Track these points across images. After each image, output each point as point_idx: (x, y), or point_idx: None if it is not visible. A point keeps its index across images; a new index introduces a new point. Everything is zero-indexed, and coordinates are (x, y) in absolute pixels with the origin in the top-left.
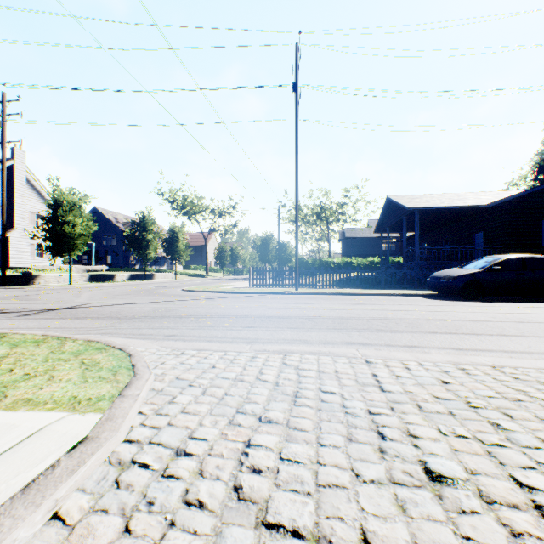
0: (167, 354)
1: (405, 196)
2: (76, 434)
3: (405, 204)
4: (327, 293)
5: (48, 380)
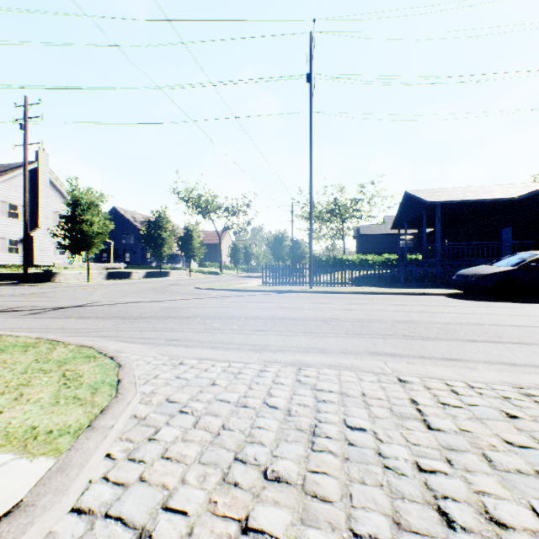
0: (163, 363)
1: (425, 190)
2: (6, 497)
3: (425, 198)
4: (343, 292)
5: (14, 400)
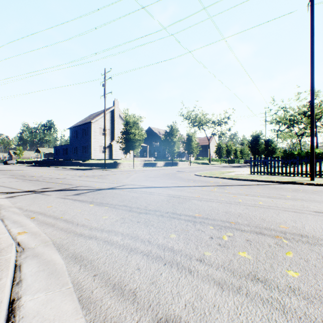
0: None
1: None
2: None
3: None
4: None
5: None
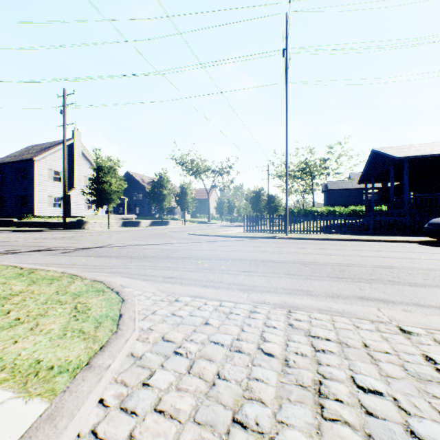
0: (161, 299)
1: (392, 147)
2: None
3: (392, 154)
4: (316, 238)
5: (30, 330)
